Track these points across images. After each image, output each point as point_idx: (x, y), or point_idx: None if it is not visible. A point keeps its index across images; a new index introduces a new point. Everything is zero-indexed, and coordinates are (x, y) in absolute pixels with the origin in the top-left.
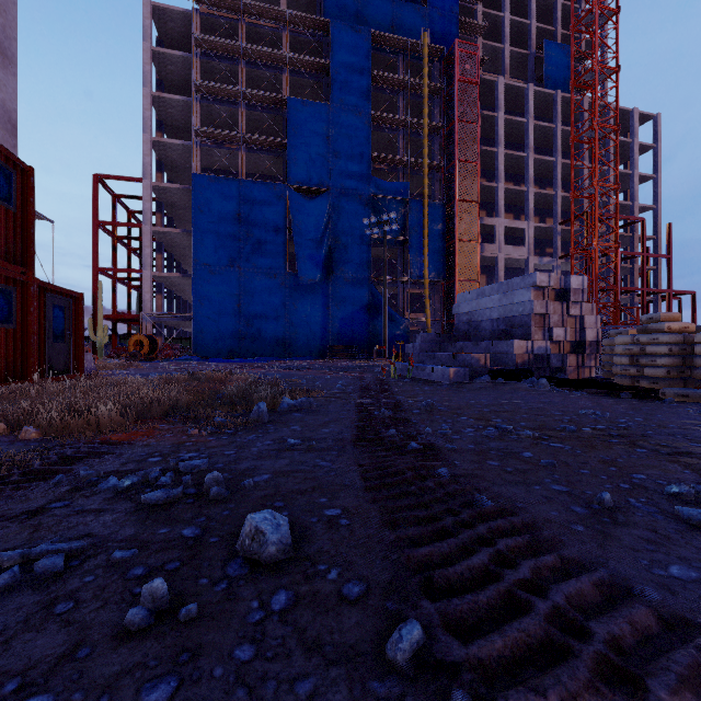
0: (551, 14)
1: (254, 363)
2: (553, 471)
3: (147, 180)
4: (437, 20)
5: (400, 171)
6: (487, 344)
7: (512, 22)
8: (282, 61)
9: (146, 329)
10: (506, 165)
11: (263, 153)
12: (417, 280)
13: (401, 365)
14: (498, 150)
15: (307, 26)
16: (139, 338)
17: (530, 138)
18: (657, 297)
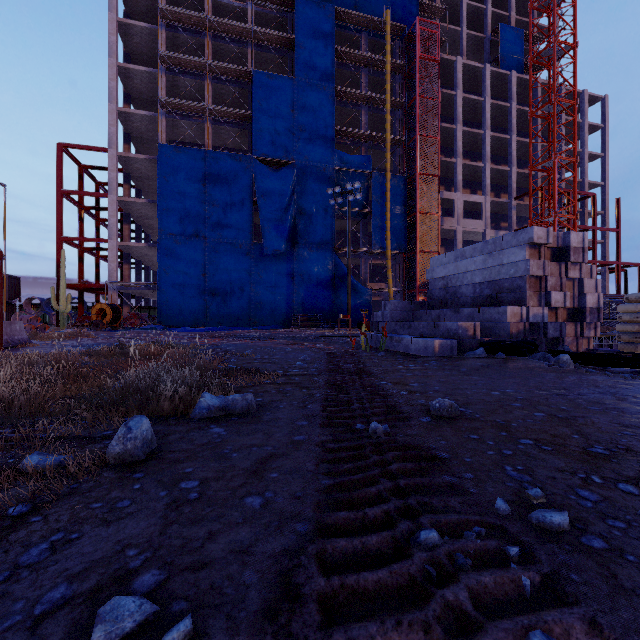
0: (505, 1)
1: (217, 332)
2: None
3: (112, 150)
4: (398, 1)
5: (363, 145)
6: (471, 311)
7: (468, 7)
8: (247, 35)
9: (111, 298)
10: (464, 143)
11: (229, 126)
12: (380, 252)
13: (371, 335)
14: (457, 127)
15: (272, 2)
16: (102, 307)
17: (487, 116)
18: (605, 269)
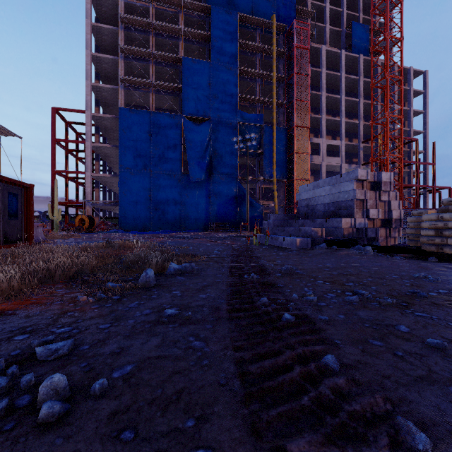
0: (356, 5)
1: (159, 234)
2: (450, 356)
3: (88, 111)
4: (282, 7)
5: (257, 107)
6: (322, 221)
7: (330, 10)
8: (178, 33)
9: (87, 211)
10: (327, 104)
11: (166, 94)
12: (269, 179)
13: (260, 236)
14: (322, 93)
15: (195, 10)
16: (82, 218)
17: (343, 86)
18: (425, 191)
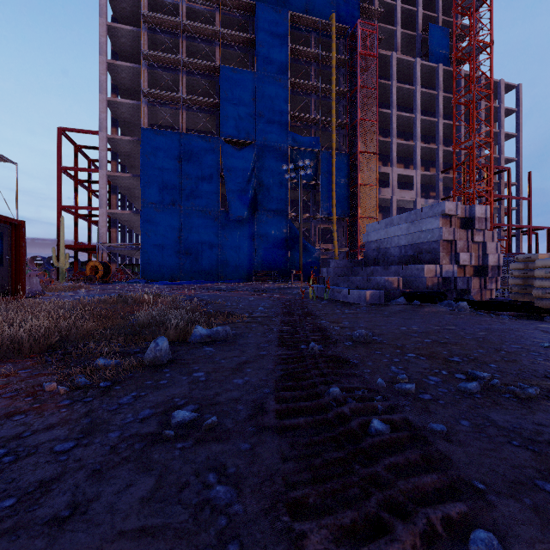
0: (434, 4)
1: (191, 285)
2: None
3: (102, 132)
4: (343, 5)
5: (312, 128)
6: (397, 268)
7: (402, 9)
8: (215, 36)
9: (101, 256)
10: (398, 125)
11: (200, 112)
12: (327, 217)
13: (318, 287)
14: (392, 112)
15: (236, 8)
16: (95, 265)
17: (418, 102)
18: (519, 232)
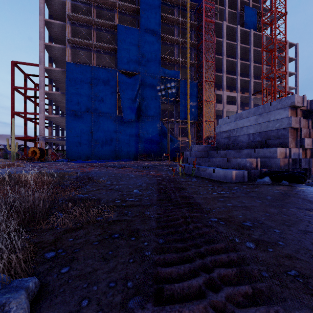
0: None
1: (97, 163)
2: None
3: (41, 65)
4: None
5: (175, 66)
6: (249, 151)
7: None
8: (114, 6)
9: (40, 144)
10: (226, 66)
11: (105, 54)
12: (184, 121)
13: (184, 166)
14: (223, 57)
15: None
16: (34, 150)
17: (238, 52)
18: None
